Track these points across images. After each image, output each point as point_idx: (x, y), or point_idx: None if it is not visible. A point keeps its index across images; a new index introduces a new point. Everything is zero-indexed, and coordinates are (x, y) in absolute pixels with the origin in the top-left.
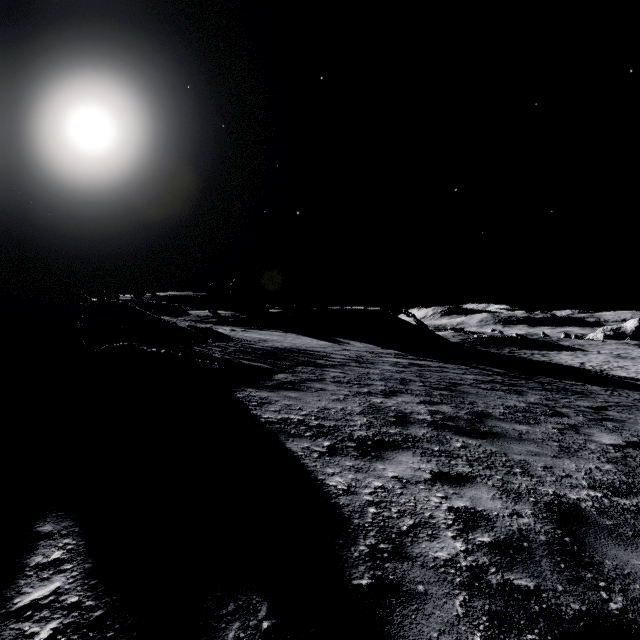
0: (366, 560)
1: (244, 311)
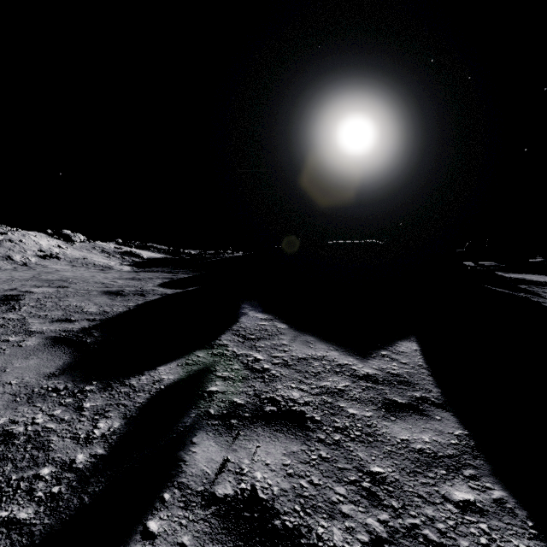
0: (544, 295)
1: (502, 261)
